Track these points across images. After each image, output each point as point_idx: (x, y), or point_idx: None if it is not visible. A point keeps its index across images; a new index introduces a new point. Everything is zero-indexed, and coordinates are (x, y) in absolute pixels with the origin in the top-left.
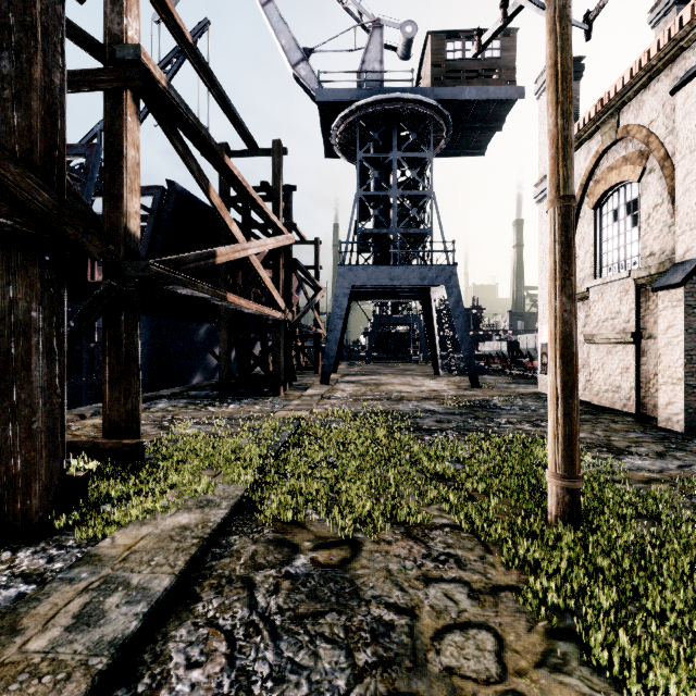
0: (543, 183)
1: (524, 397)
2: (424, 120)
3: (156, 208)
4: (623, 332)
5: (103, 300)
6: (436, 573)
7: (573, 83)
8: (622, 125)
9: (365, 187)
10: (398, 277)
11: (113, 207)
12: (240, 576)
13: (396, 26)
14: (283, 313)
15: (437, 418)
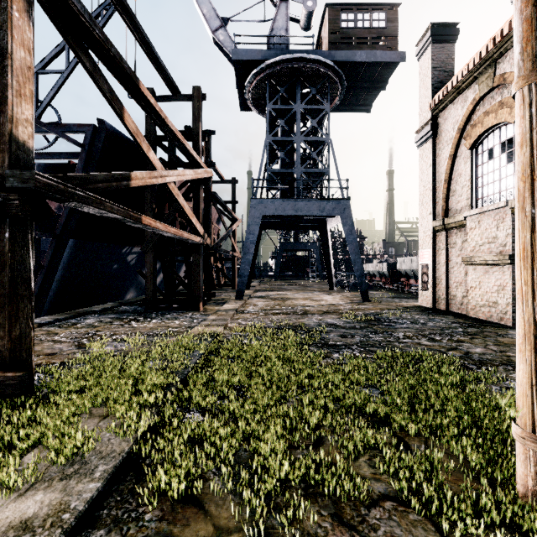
0: (423, 129)
1: (410, 310)
2: (323, 78)
3: (87, 143)
4: (501, 254)
5: None
6: None
7: (449, 45)
8: (499, 74)
9: (273, 135)
10: (301, 209)
11: None
12: None
13: (299, 1)
14: (202, 238)
15: (340, 332)
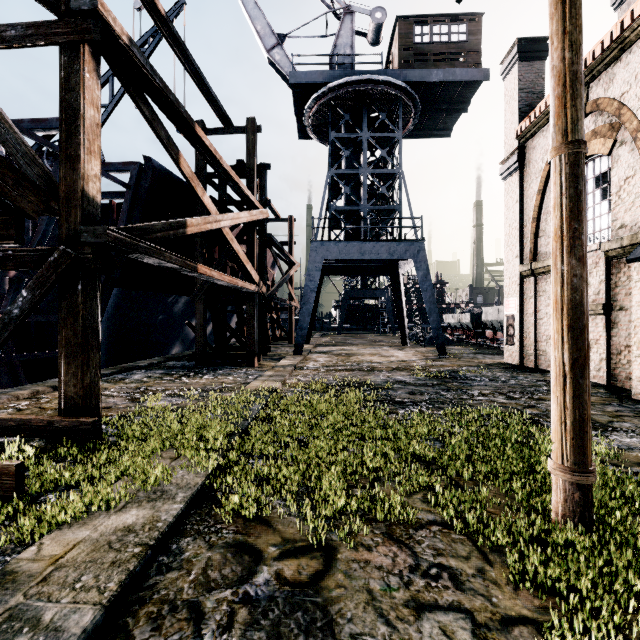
0: (509, 160)
1: (492, 367)
2: (393, 101)
3: (133, 183)
4: (593, 304)
5: (58, 268)
6: (429, 596)
7: (539, 62)
8: (591, 99)
9: (337, 167)
10: (368, 252)
11: (70, 169)
12: (187, 601)
13: (366, 12)
14: (257, 286)
15: (409, 389)
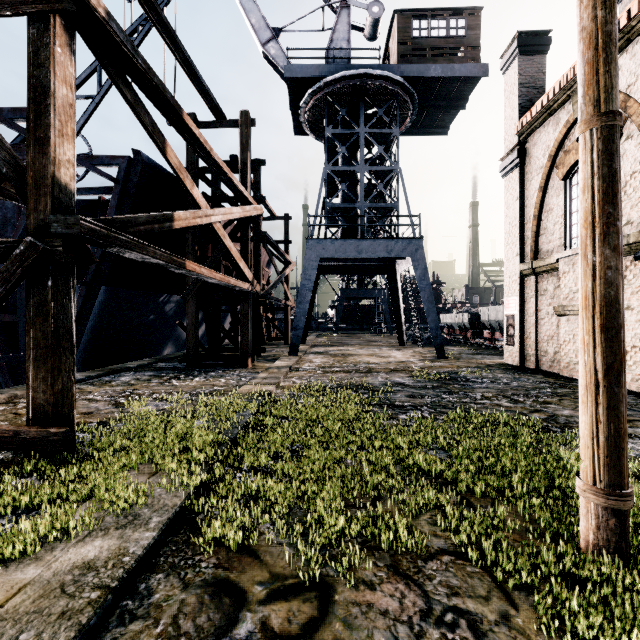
0: (509, 156)
1: (492, 369)
2: (391, 97)
3: (121, 177)
4: None
5: (24, 262)
6: None
7: (540, 56)
8: None
9: (333, 164)
10: (365, 250)
11: (39, 152)
12: None
13: (363, 6)
14: (250, 284)
15: (409, 392)
